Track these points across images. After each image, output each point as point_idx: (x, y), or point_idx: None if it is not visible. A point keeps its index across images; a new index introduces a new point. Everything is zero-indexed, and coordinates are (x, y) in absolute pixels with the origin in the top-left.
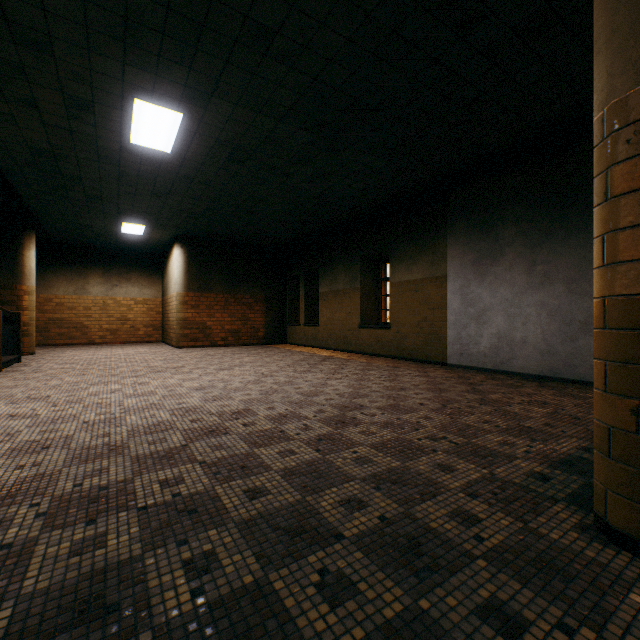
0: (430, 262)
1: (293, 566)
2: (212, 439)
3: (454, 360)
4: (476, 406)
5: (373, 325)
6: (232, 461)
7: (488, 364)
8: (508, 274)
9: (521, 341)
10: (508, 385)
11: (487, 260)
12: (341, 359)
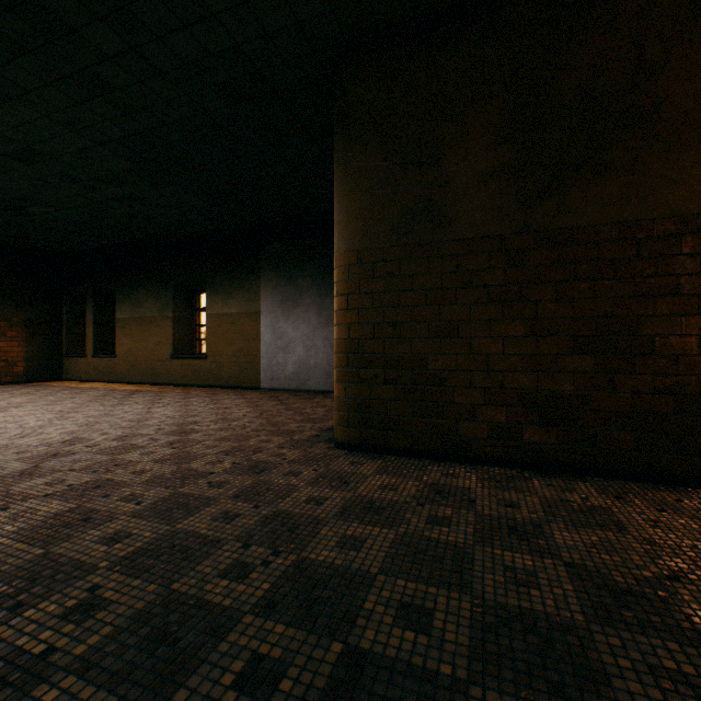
0: (246, 299)
1: (191, 485)
2: (63, 459)
3: (267, 384)
4: (284, 412)
5: (189, 355)
6: (102, 465)
7: (293, 385)
8: (306, 315)
9: (315, 366)
10: (306, 398)
11: (292, 302)
12: (154, 391)
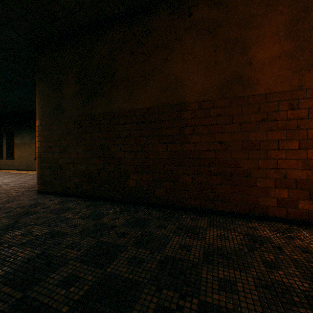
0: None
1: None
2: None
3: None
4: None
5: None
6: None
7: None
8: None
9: None
10: None
11: None
12: (21, 173)
